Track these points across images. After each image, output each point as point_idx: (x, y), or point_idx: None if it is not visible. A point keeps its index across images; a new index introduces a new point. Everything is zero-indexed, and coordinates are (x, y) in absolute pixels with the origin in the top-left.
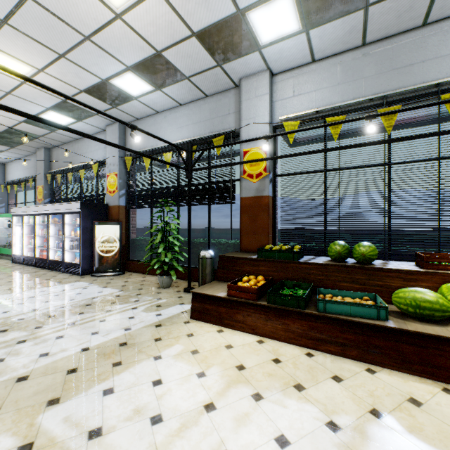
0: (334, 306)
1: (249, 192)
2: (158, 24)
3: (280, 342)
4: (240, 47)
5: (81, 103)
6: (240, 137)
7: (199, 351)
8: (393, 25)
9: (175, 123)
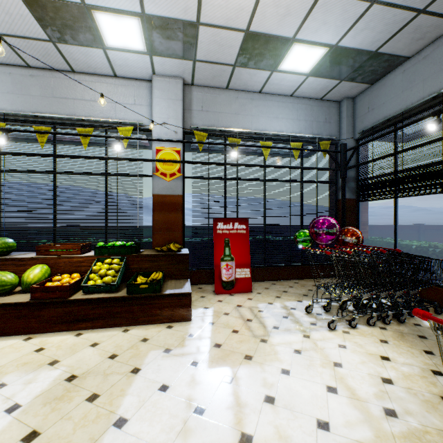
0: None
1: None
2: None
3: None
4: None
5: None
6: None
7: None
8: (45, 61)
9: None
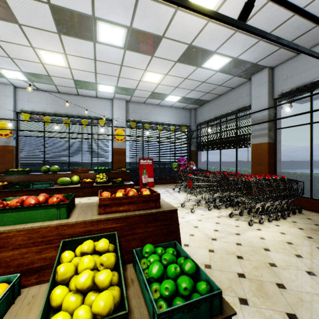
0: (36, 186)
1: (0, 143)
2: None
3: None
4: None
5: None
6: None
7: None
8: (68, 92)
9: None
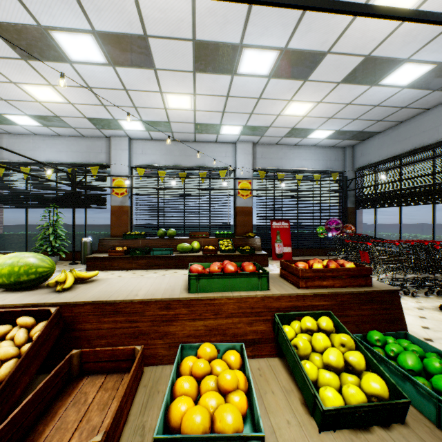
0: (156, 252)
1: (117, 203)
2: (64, 110)
3: (136, 270)
4: (113, 127)
5: (22, 155)
6: (111, 170)
7: (99, 276)
8: (184, 139)
9: (54, 147)
